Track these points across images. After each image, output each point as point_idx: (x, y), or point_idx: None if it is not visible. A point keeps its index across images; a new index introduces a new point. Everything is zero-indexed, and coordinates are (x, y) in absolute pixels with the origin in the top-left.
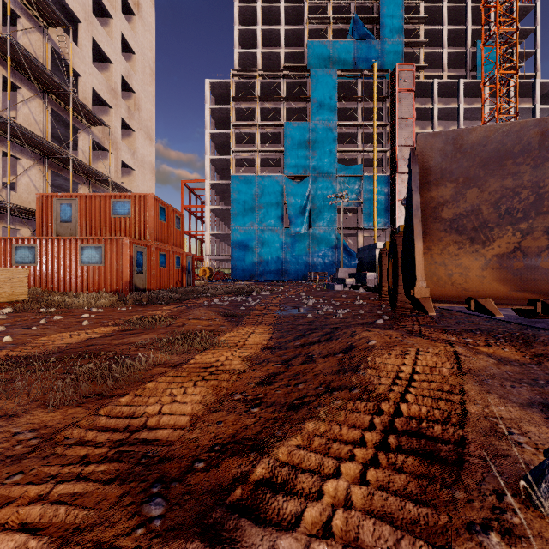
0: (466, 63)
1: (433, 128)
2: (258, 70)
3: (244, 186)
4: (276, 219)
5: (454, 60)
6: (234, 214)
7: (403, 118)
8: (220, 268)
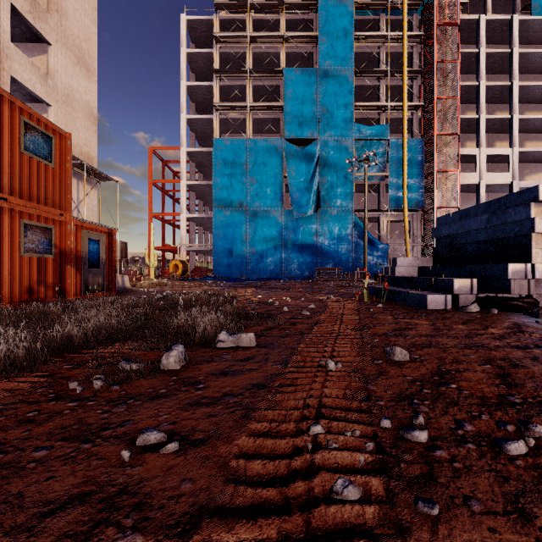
0: (514, 1)
1: (479, 78)
2: (249, 0)
3: (230, 153)
4: (273, 196)
5: (496, 1)
6: (217, 191)
7: (444, 61)
8: (203, 263)
